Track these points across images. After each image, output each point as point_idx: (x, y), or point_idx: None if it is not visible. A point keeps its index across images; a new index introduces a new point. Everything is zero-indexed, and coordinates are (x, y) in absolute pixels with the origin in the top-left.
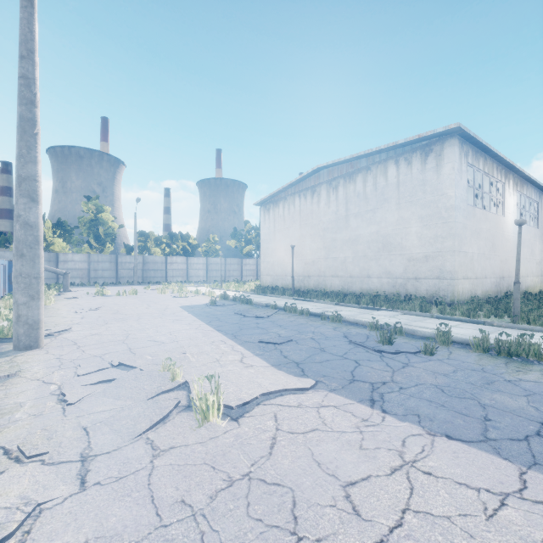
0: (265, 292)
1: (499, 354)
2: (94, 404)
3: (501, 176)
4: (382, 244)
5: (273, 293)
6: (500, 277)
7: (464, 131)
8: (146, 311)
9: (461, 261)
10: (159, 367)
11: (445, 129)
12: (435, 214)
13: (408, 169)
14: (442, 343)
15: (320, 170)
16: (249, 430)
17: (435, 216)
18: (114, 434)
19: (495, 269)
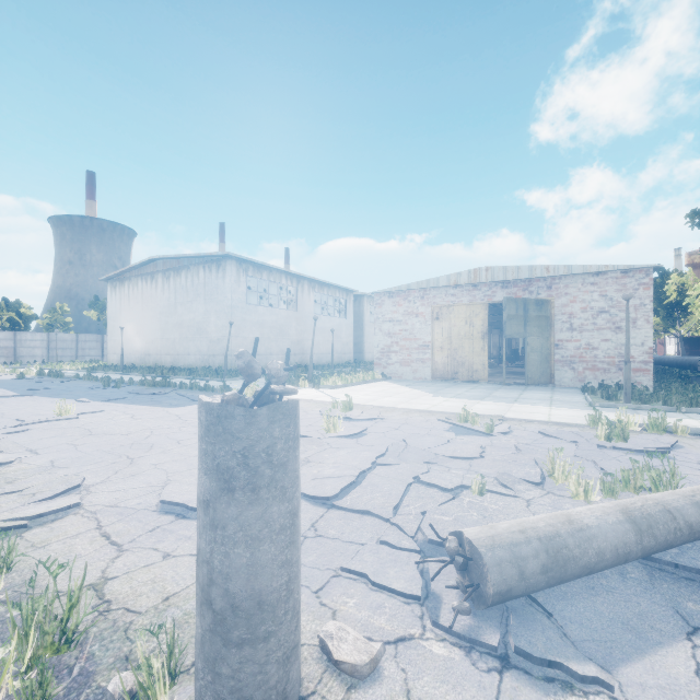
0: (96, 369)
1: (155, 386)
2: None
3: (292, 283)
4: (196, 329)
5: (103, 370)
6: (291, 354)
7: (236, 256)
8: None
9: (240, 343)
10: None
11: (222, 254)
12: (223, 310)
13: (210, 274)
14: (140, 385)
15: (157, 259)
16: None
17: (223, 312)
18: None
19: (284, 348)
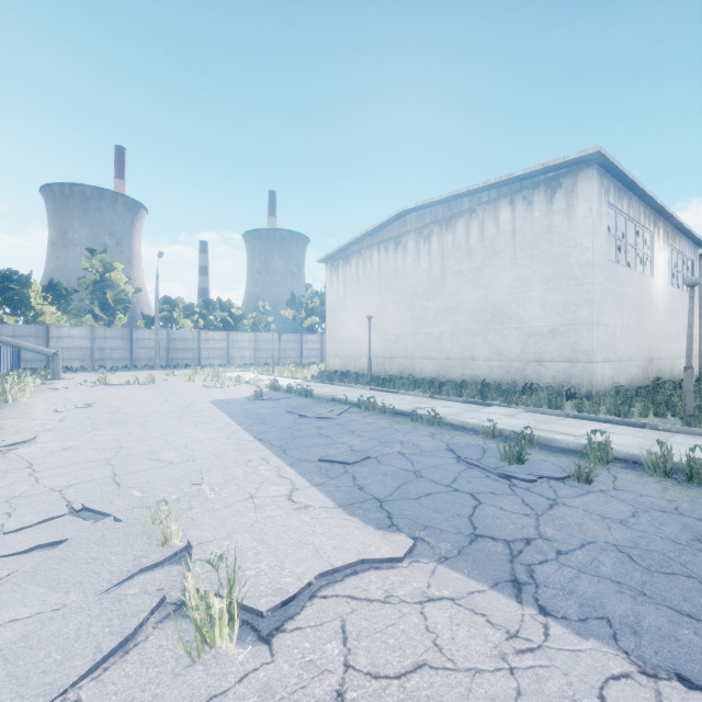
0: (333, 379)
1: (690, 480)
2: (4, 602)
3: (649, 224)
4: (491, 314)
5: (343, 380)
6: (648, 359)
7: (606, 158)
8: (159, 409)
9: (601, 338)
10: (149, 513)
11: (579, 155)
12: (565, 272)
13: (528, 211)
14: (598, 460)
15: (406, 213)
16: (291, 671)
17: (565, 276)
18: (10, 692)
19: (642, 348)
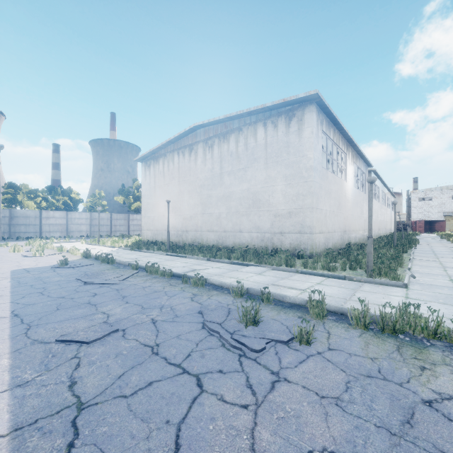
0: (140, 247)
1: (383, 331)
2: None
3: (344, 148)
4: (252, 201)
5: (148, 248)
6: (343, 231)
7: (321, 99)
8: None
9: (318, 217)
10: None
11: (305, 95)
12: (297, 173)
13: (274, 131)
14: (316, 316)
15: (197, 128)
16: None
17: (297, 176)
18: None
19: (340, 224)
